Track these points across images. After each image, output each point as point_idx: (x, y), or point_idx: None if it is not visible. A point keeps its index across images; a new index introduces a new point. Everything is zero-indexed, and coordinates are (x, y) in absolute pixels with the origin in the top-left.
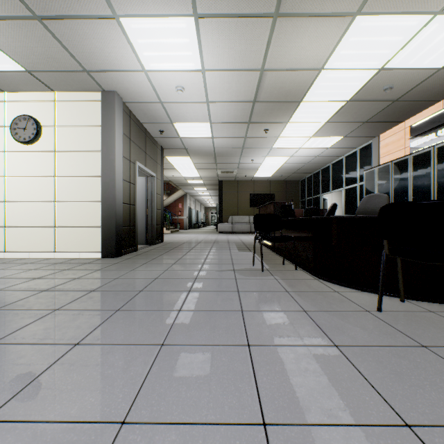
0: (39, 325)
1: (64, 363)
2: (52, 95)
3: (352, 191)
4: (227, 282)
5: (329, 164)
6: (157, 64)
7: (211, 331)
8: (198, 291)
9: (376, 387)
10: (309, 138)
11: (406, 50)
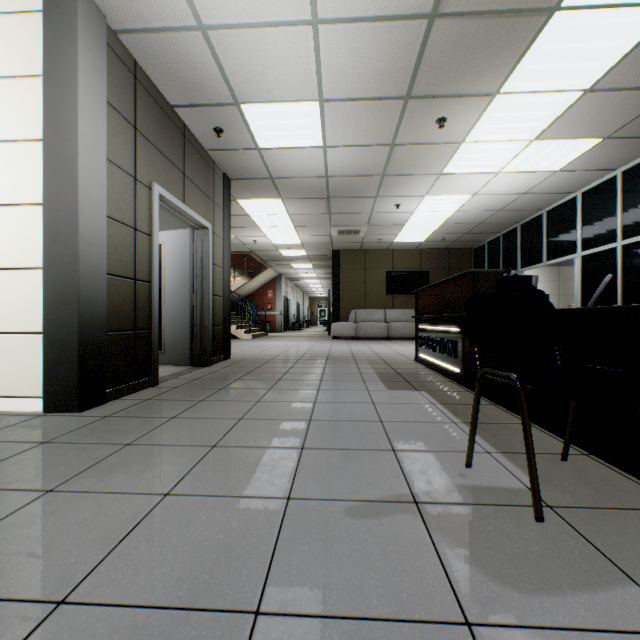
0: None
1: None
2: None
3: (602, 258)
4: None
5: (542, 211)
6: None
7: None
8: None
9: None
10: (526, 144)
11: None
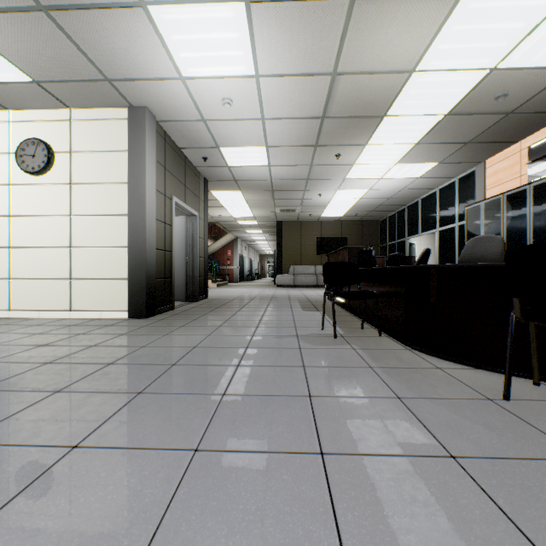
0: (29, 414)
1: (50, 479)
2: (67, 113)
3: (449, 233)
4: (289, 352)
5: (418, 199)
6: (198, 69)
7: (267, 429)
8: (249, 366)
9: (531, 537)
10: (392, 165)
11: (529, 42)
